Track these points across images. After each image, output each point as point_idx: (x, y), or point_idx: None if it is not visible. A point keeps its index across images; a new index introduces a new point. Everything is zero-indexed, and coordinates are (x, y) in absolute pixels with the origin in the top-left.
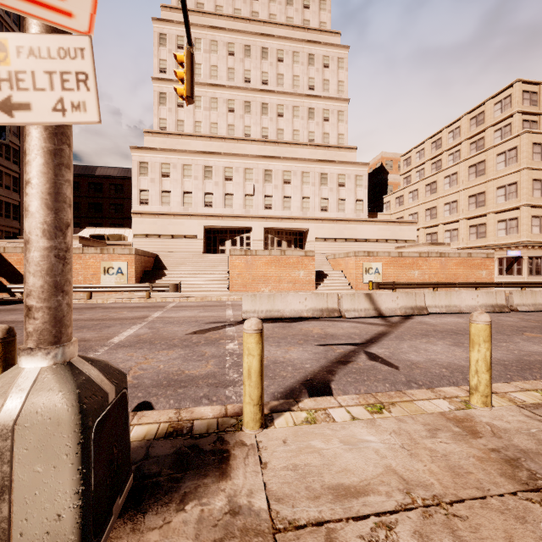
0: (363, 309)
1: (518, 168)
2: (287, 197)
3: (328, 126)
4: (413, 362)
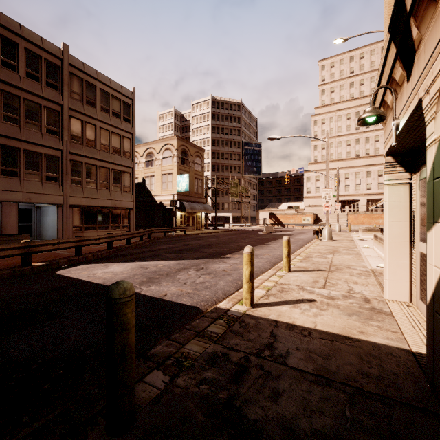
0: None
1: None
2: (380, 183)
3: None
4: None
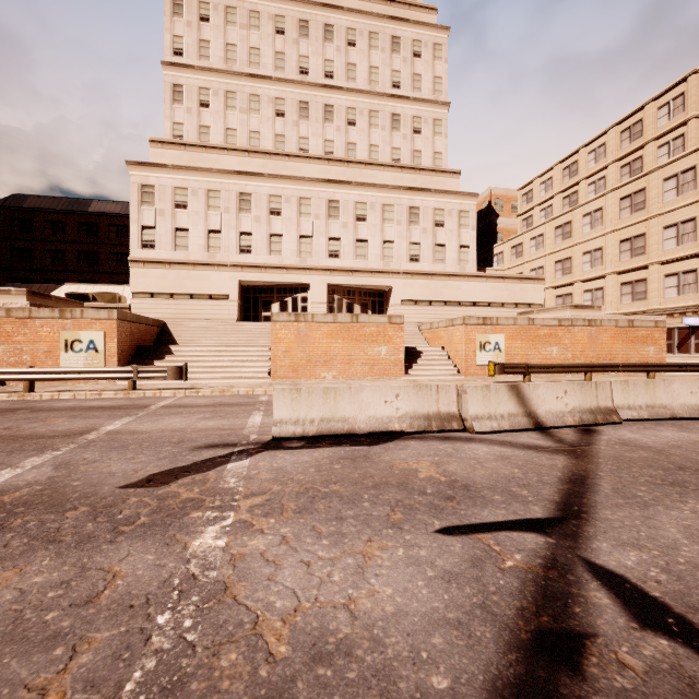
0: (506, 415)
1: (698, 198)
2: (361, 241)
3: (419, 141)
4: None
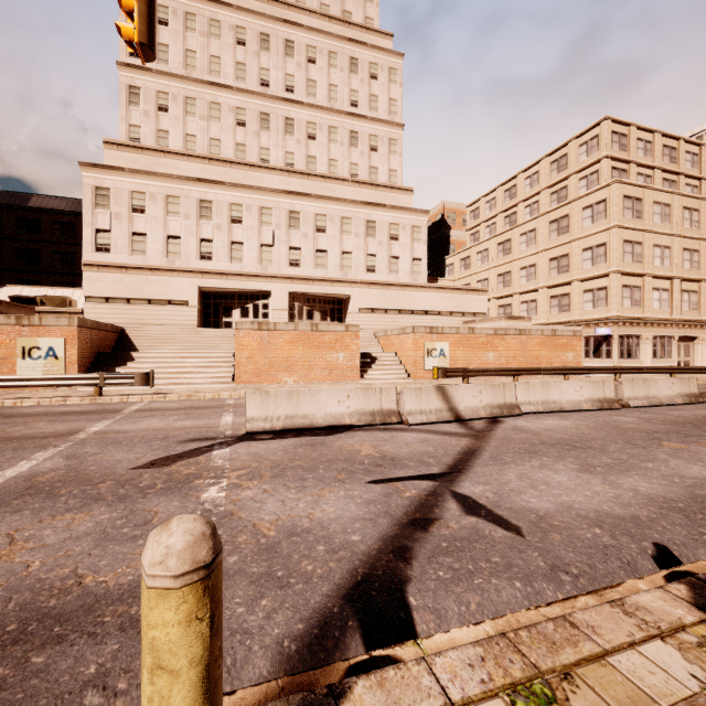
0: (434, 410)
1: (608, 226)
2: (321, 251)
3: (376, 158)
4: (540, 515)
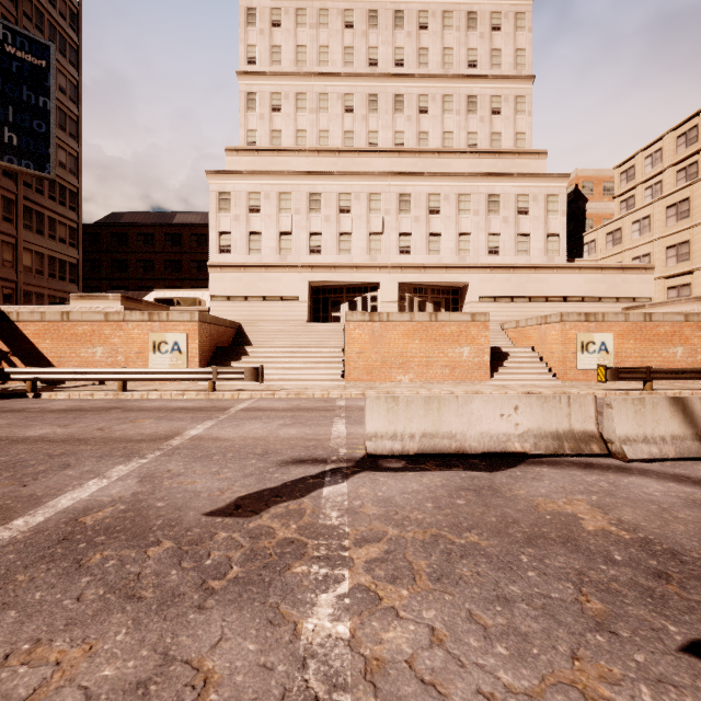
0: (668, 437)
1: None
2: (434, 235)
3: (499, 122)
4: None
